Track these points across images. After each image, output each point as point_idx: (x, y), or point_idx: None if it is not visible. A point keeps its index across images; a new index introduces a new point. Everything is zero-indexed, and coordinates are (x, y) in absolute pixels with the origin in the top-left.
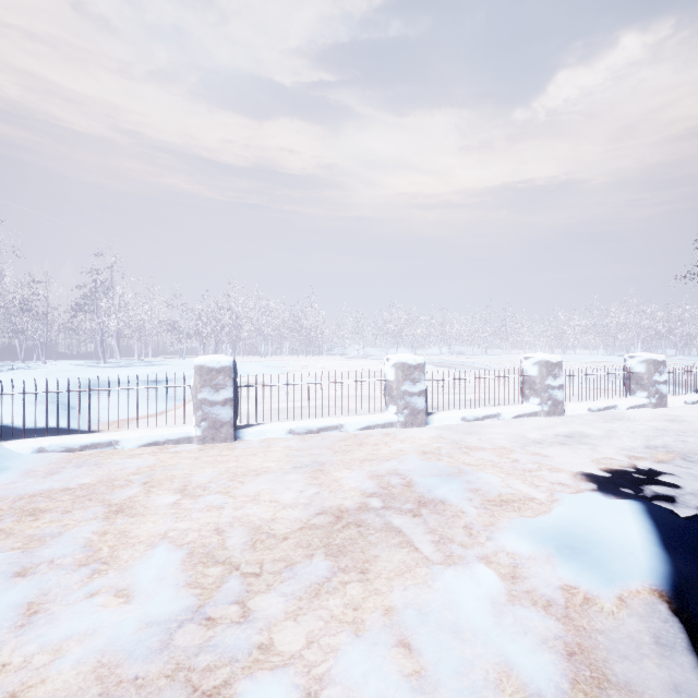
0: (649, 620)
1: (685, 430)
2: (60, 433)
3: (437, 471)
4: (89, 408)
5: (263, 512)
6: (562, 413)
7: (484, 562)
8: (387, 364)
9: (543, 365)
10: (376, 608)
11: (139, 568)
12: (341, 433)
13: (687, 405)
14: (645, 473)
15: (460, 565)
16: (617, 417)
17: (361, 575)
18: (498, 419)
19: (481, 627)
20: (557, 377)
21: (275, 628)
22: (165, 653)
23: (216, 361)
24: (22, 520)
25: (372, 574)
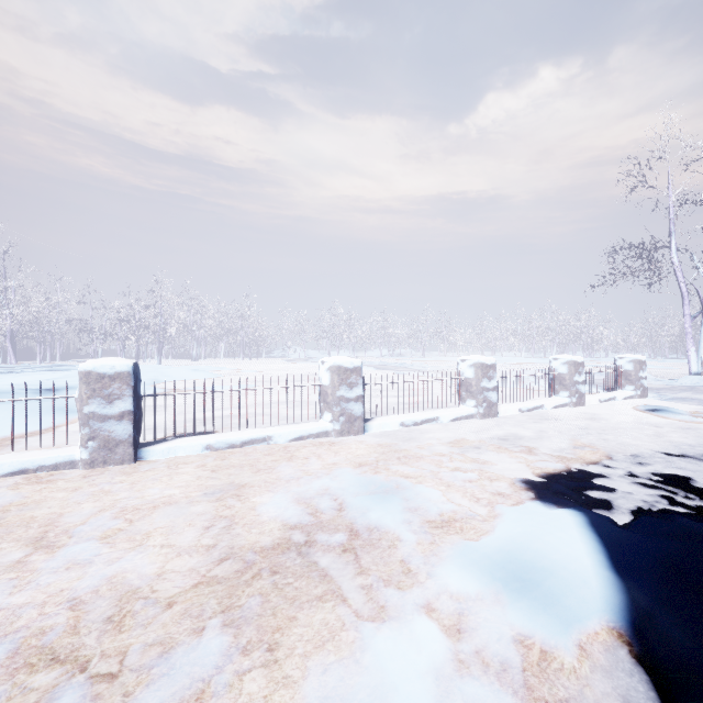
0: (612, 671)
1: (604, 427)
2: None
3: (373, 488)
4: None
5: (147, 564)
6: (496, 415)
7: (425, 611)
8: (322, 368)
9: (479, 367)
10: None
11: None
12: (269, 446)
13: (601, 403)
14: (578, 477)
15: (397, 621)
16: (545, 416)
17: (267, 655)
18: (437, 423)
19: None
20: (492, 379)
21: None
22: None
23: (109, 366)
24: None
25: (283, 651)
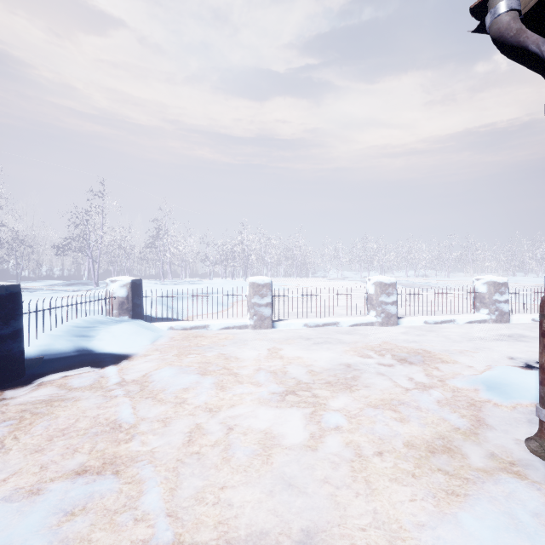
0: (530, 417)
1: None
2: (173, 320)
3: (406, 349)
4: (193, 306)
5: (305, 361)
6: (507, 321)
7: (435, 388)
8: (369, 283)
9: (491, 285)
10: (376, 398)
11: (256, 376)
12: (338, 327)
13: None
14: None
15: (421, 388)
16: None
17: (366, 387)
18: (453, 323)
19: (431, 407)
20: (504, 294)
21: (329, 399)
22: (284, 401)
23: (262, 280)
24: (188, 356)
25: (372, 387)
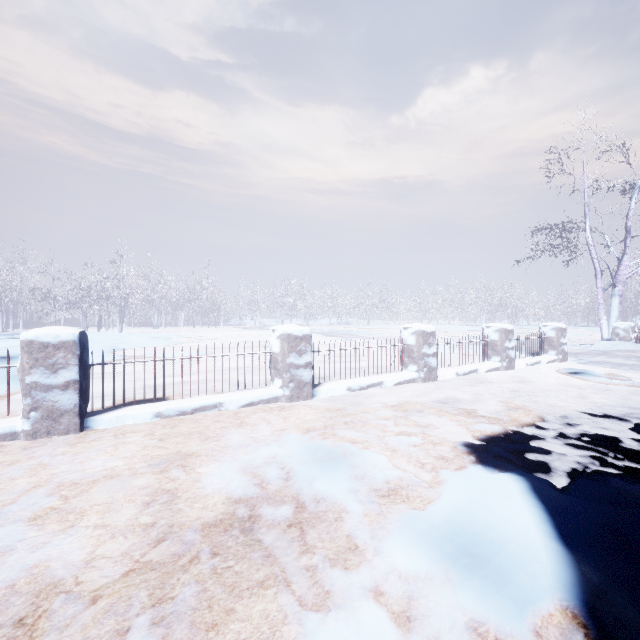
0: None
1: (533, 390)
2: None
3: (321, 455)
4: None
5: (76, 550)
6: (435, 379)
7: (373, 596)
8: (273, 336)
9: (420, 335)
10: None
11: None
12: (220, 412)
13: (528, 366)
14: (515, 439)
15: (343, 610)
16: (479, 380)
17: None
18: (381, 387)
19: None
20: (432, 346)
21: None
22: None
23: (53, 334)
24: None
25: None
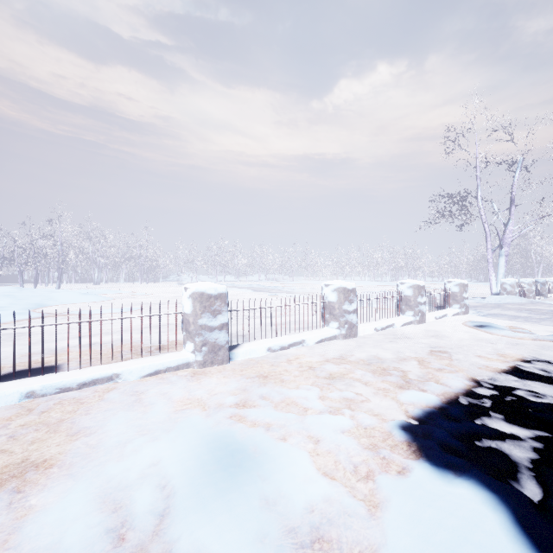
0: None
1: (449, 345)
2: None
3: (222, 458)
4: None
5: None
6: (356, 335)
7: None
8: (185, 294)
9: (341, 292)
10: None
11: None
12: (115, 386)
13: (437, 319)
14: (455, 415)
15: None
16: (397, 335)
17: None
18: (303, 345)
19: None
20: (352, 302)
21: None
22: None
23: None
24: None
25: None
